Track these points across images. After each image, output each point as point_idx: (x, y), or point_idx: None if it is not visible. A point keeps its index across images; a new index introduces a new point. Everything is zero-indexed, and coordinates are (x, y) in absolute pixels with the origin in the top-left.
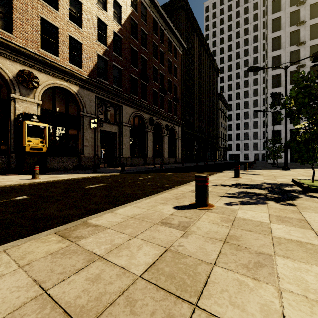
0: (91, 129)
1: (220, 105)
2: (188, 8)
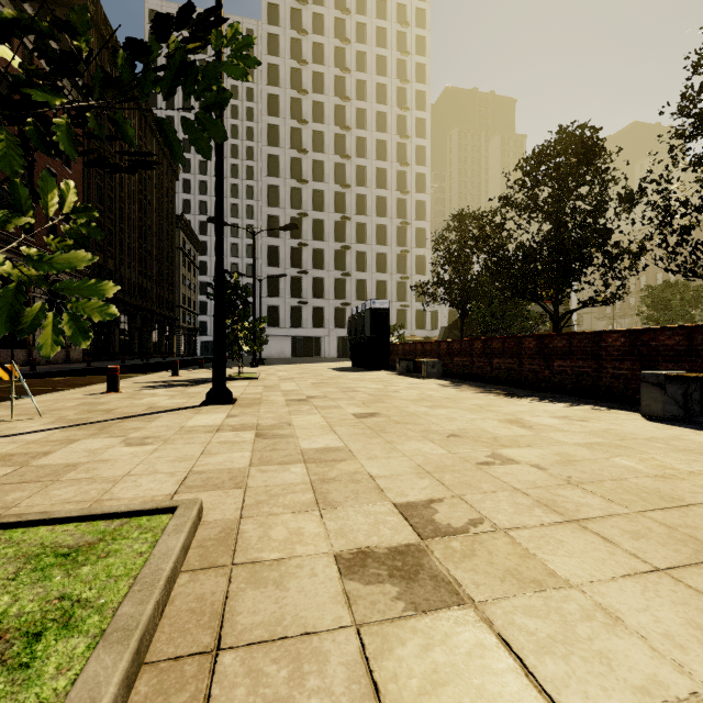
0: None
1: (182, 240)
2: (102, 19)
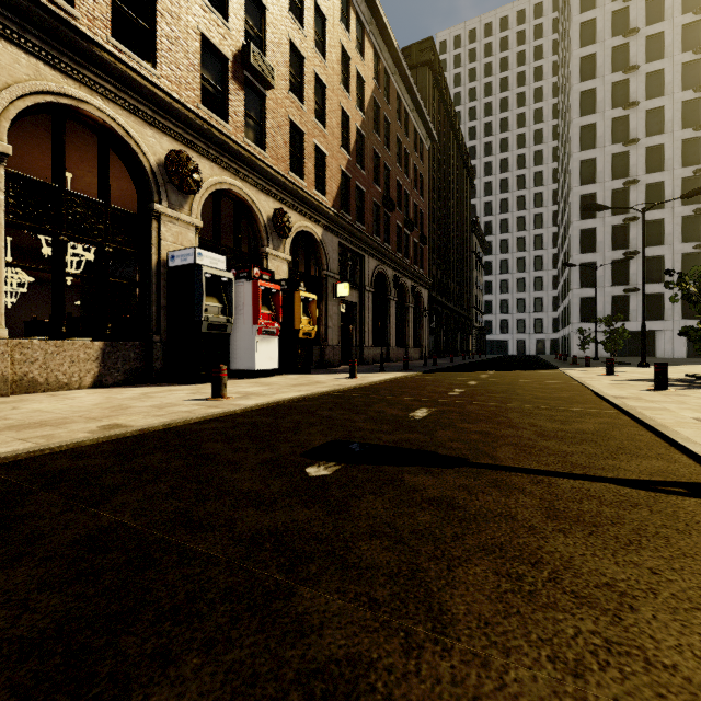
0: (334, 299)
1: (474, 243)
2: (437, 63)
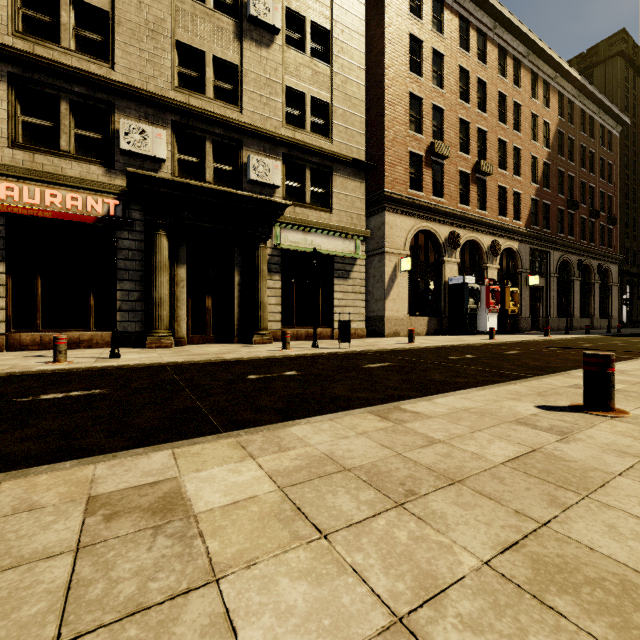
0: (526, 286)
1: None
2: (631, 47)
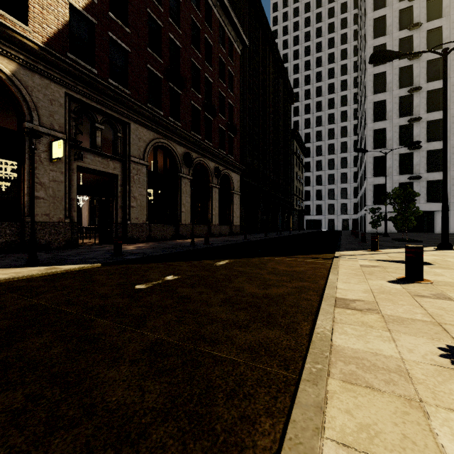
0: (53, 163)
1: (295, 147)
2: None
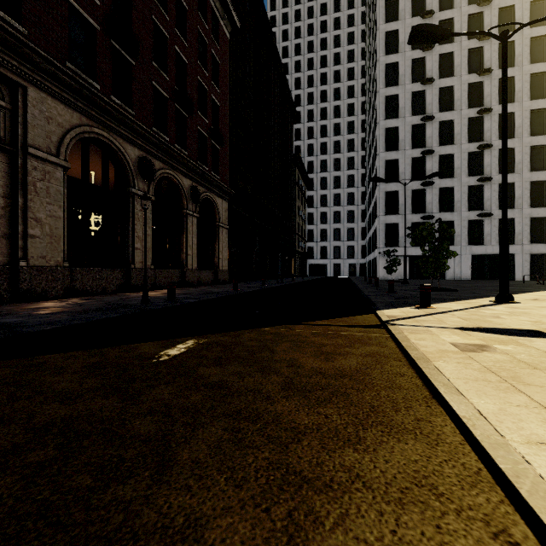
0: None
1: (297, 175)
2: None
